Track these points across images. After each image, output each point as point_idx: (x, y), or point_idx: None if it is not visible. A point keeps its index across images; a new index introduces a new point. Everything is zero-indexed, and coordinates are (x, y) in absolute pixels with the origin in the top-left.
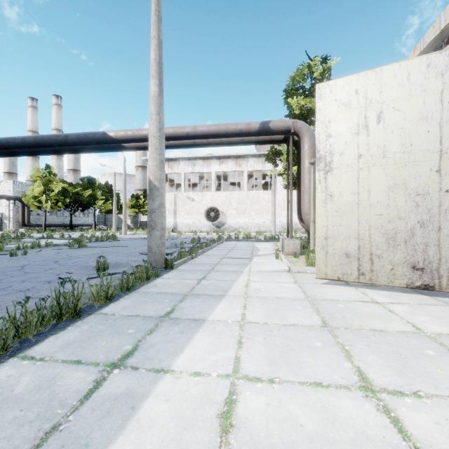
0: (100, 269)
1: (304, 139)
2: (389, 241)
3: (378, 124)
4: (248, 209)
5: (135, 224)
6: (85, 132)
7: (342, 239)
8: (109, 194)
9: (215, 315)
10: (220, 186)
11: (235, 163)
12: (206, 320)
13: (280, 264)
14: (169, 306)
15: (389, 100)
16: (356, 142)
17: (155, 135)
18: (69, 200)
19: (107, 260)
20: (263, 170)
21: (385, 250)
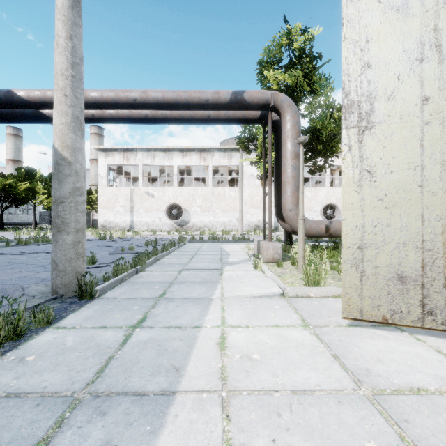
0: None
1: (286, 117)
2: None
3: None
4: (214, 206)
5: (87, 223)
6: None
7: (392, 250)
8: None
9: None
10: (184, 183)
11: (199, 156)
12: None
13: (265, 282)
14: None
15: None
16: (417, 74)
17: (64, 72)
18: None
19: None
20: (229, 166)
21: None
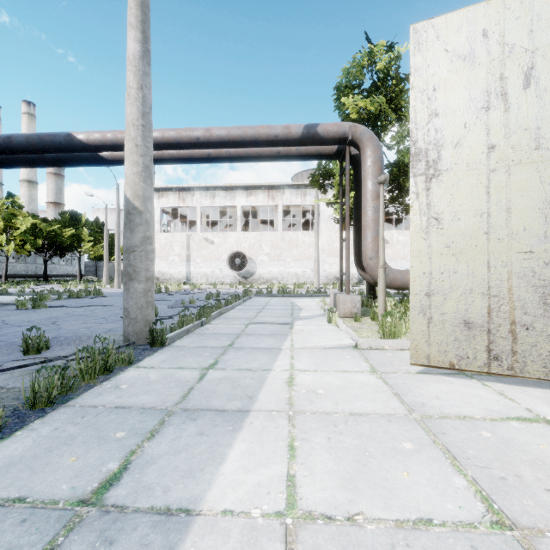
0: (31, 350)
1: (366, 152)
2: (546, 300)
3: (526, 89)
4: (284, 255)
5: None
6: (39, 133)
7: (458, 296)
8: (100, 235)
9: (221, 487)
10: (248, 226)
11: (267, 195)
12: (196, 512)
13: (338, 335)
14: (119, 453)
15: (546, 45)
16: (483, 122)
17: (135, 122)
18: (43, 241)
19: (62, 330)
20: (303, 206)
21: (539, 316)
